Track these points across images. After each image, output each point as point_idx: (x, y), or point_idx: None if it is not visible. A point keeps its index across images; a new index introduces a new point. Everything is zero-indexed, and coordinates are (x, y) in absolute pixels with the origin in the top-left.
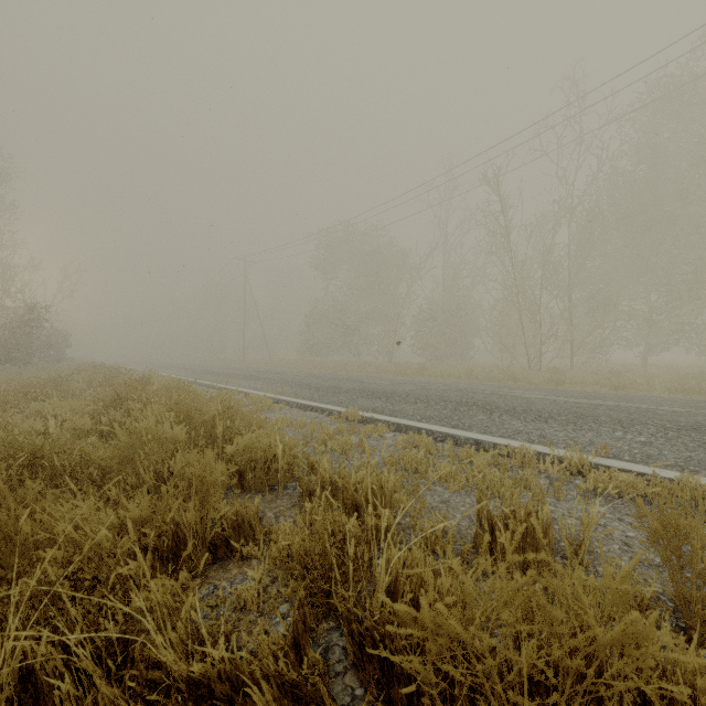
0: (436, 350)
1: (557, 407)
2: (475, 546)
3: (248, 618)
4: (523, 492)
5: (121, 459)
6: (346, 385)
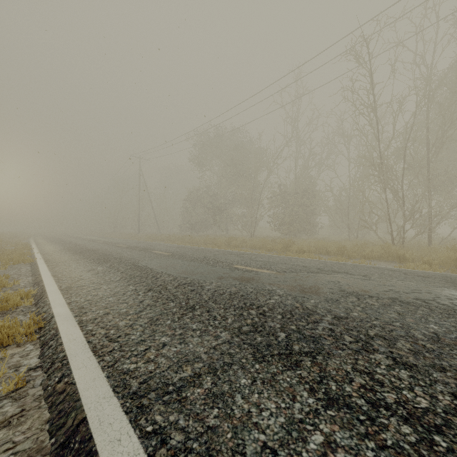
0: (291, 226)
1: None
2: None
3: None
4: None
5: None
6: (211, 279)
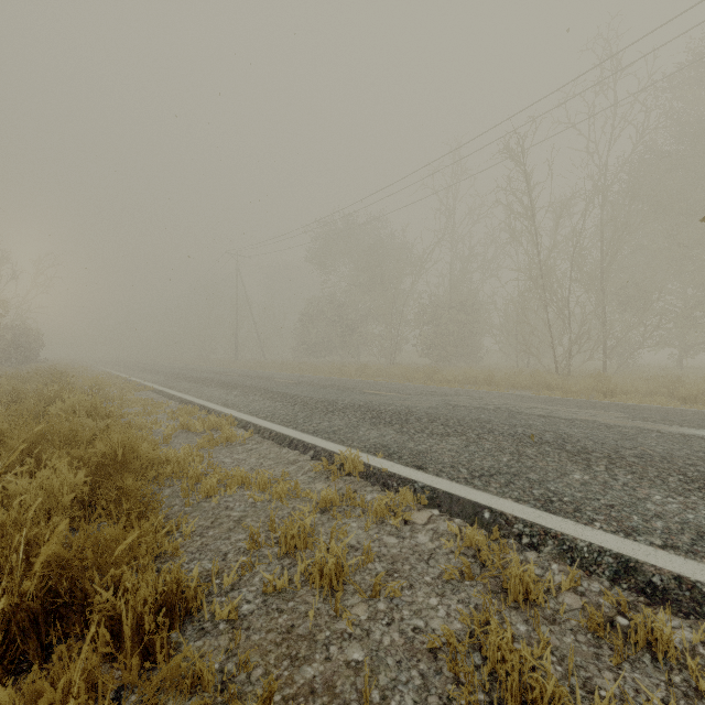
0: (443, 350)
1: (688, 450)
2: None
3: None
4: None
5: None
6: (343, 398)
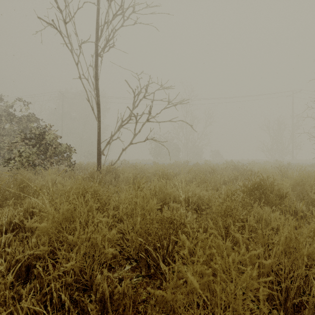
0: None
1: None
2: None
3: None
4: None
5: None
6: None
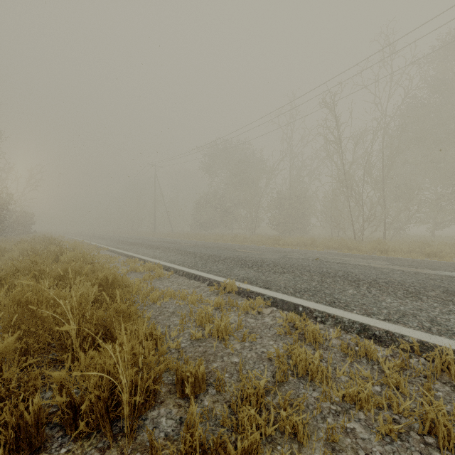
0: (285, 226)
1: (414, 279)
2: None
3: None
4: None
5: None
6: (224, 254)
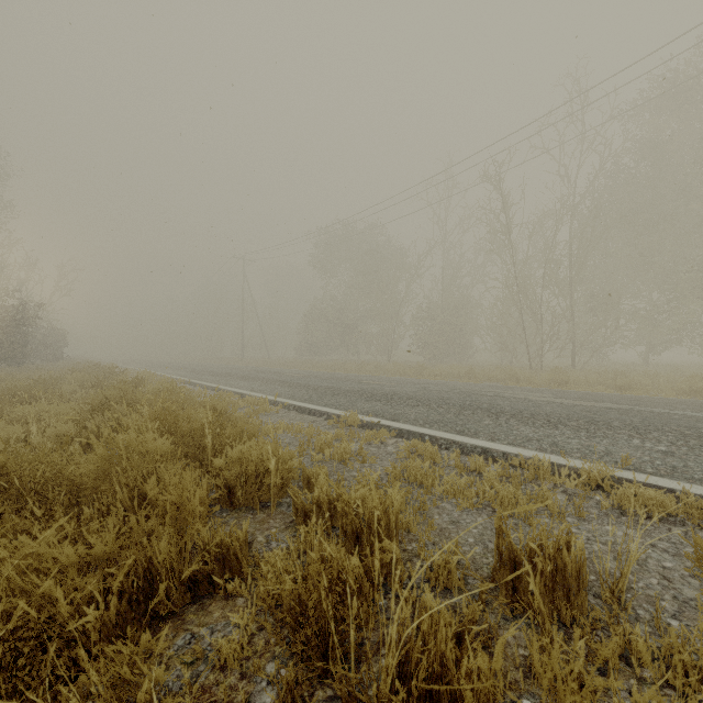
0: (435, 349)
1: (566, 411)
2: (494, 581)
3: (229, 681)
4: (540, 510)
5: (98, 474)
6: (345, 386)
